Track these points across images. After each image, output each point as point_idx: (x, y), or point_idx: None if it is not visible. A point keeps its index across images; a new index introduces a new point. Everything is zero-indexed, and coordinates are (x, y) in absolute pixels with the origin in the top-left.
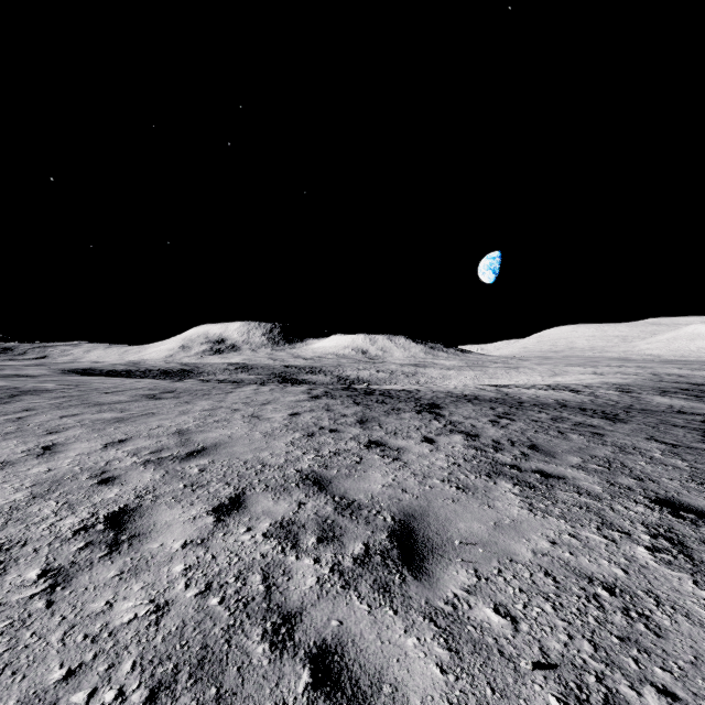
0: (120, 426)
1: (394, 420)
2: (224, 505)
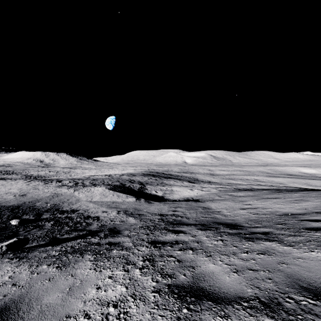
0: None
1: (50, 183)
2: (28, 189)
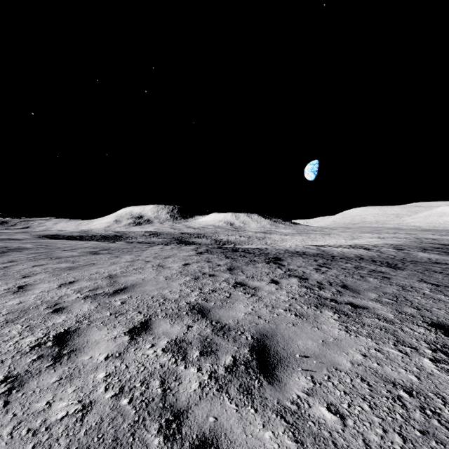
0: (71, 272)
1: (252, 268)
2: (136, 327)
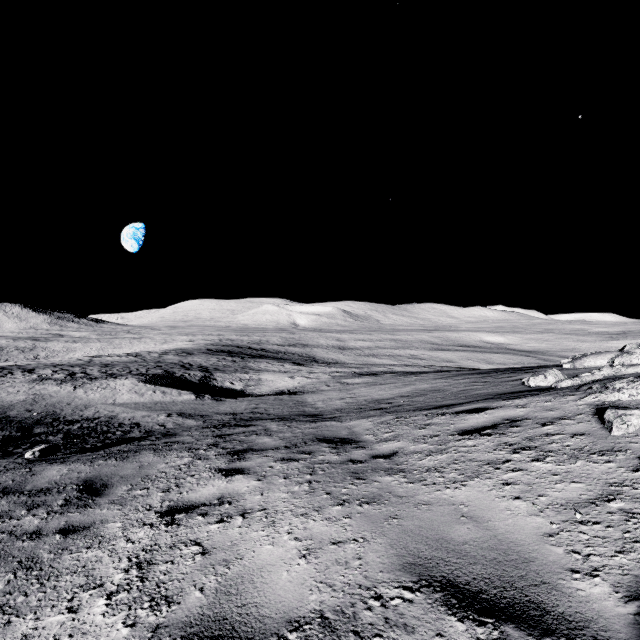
0: None
1: (11, 375)
2: None
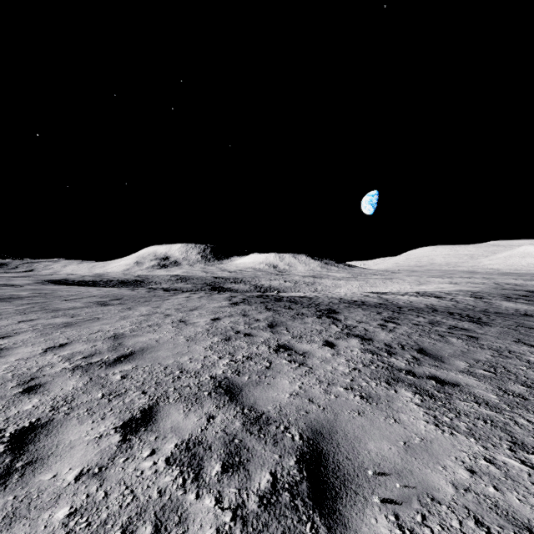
0: (66, 331)
1: (299, 324)
2: (134, 419)
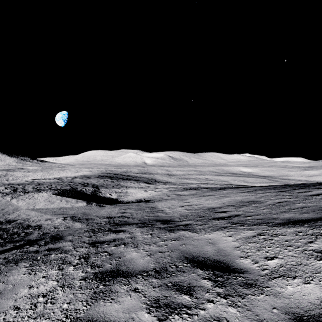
0: None
1: None
2: None
